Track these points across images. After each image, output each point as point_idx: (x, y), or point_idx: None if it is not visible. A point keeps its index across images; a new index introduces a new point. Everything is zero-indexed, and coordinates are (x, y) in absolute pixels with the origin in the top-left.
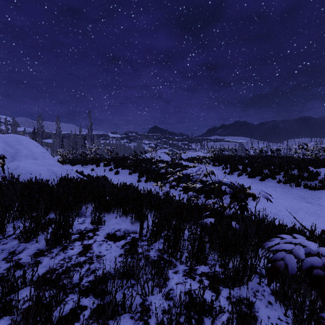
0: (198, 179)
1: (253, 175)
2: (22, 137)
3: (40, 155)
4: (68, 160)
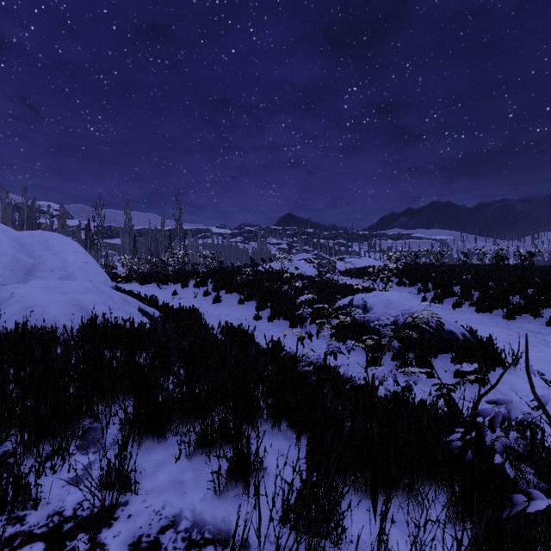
0: (378, 318)
1: (488, 306)
2: (53, 236)
3: (79, 268)
4: (136, 275)
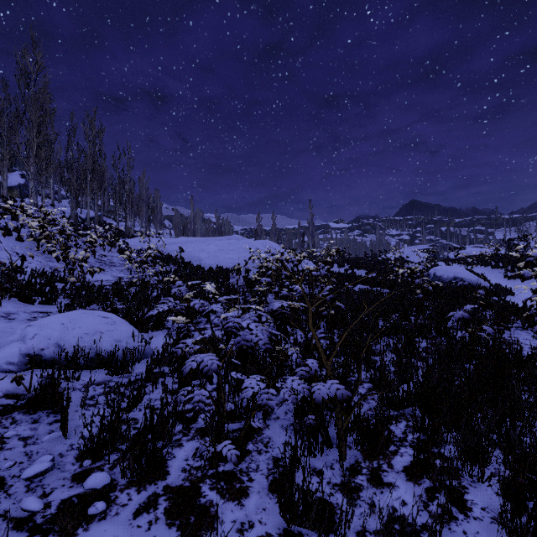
0: (438, 277)
1: None
2: (271, 243)
3: None
4: None
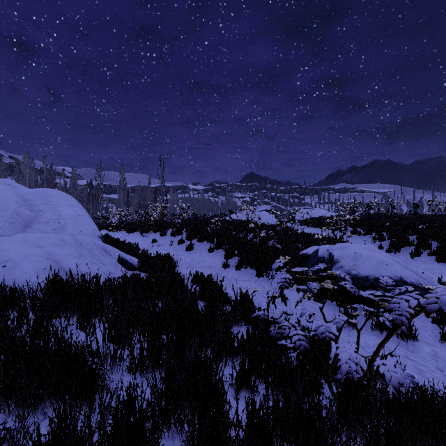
0: (347, 271)
1: None
2: (54, 193)
3: (71, 220)
4: (125, 224)
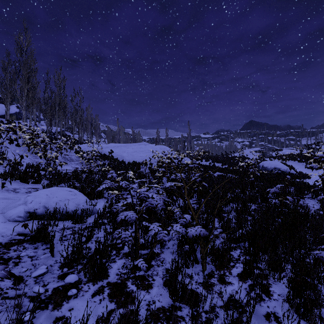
0: (265, 167)
1: None
2: (165, 147)
3: None
4: None
